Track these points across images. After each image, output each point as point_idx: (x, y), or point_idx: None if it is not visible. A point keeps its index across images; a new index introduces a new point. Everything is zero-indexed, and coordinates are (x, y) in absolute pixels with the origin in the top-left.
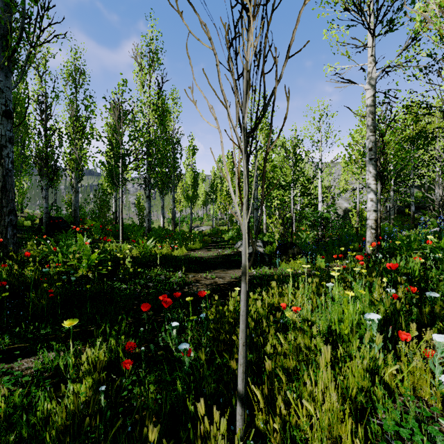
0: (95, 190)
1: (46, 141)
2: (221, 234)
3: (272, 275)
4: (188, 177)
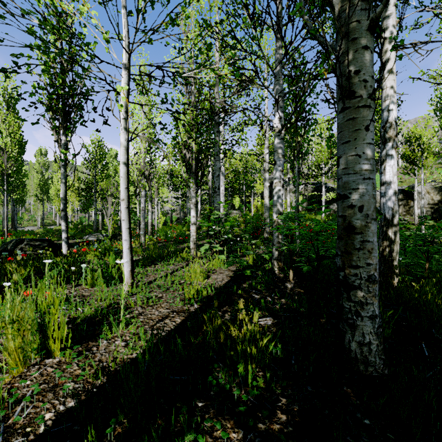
0: None
1: None
2: (60, 233)
3: None
4: None
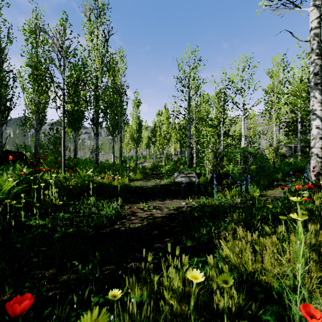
0: (49, 128)
1: None
2: (160, 168)
3: (212, 206)
4: (134, 124)
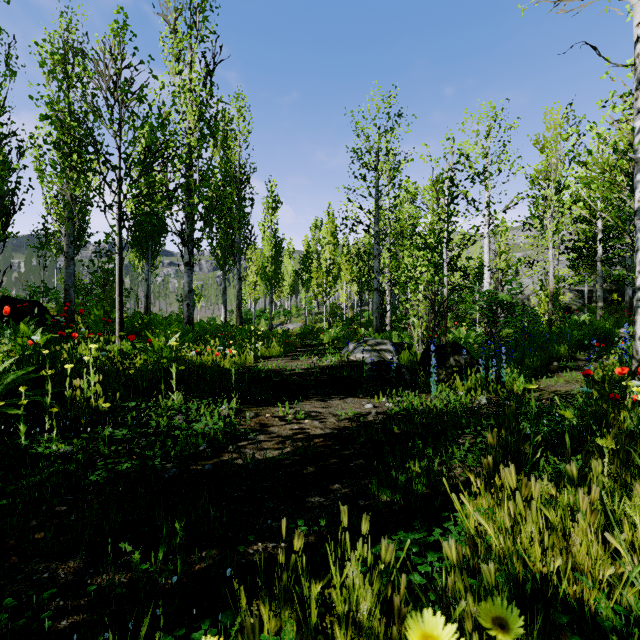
0: (93, 252)
1: None
2: (318, 334)
3: (429, 412)
4: (266, 245)
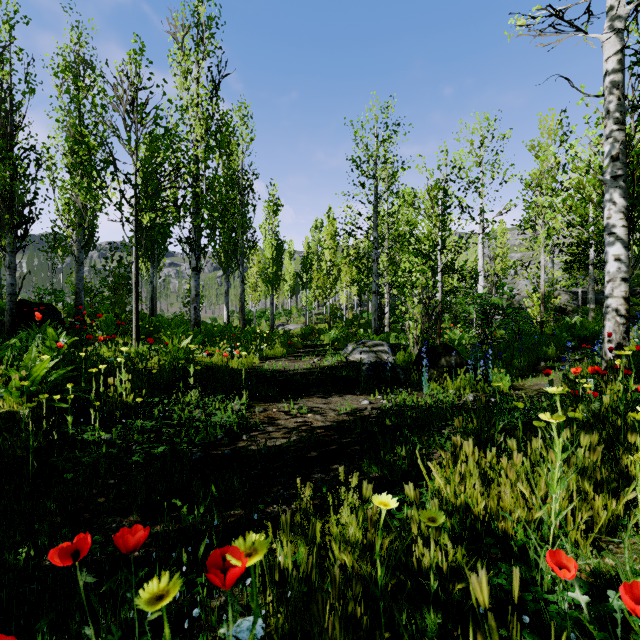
0: (105, 258)
1: (7, 166)
2: (319, 335)
3: (419, 407)
4: (267, 247)
